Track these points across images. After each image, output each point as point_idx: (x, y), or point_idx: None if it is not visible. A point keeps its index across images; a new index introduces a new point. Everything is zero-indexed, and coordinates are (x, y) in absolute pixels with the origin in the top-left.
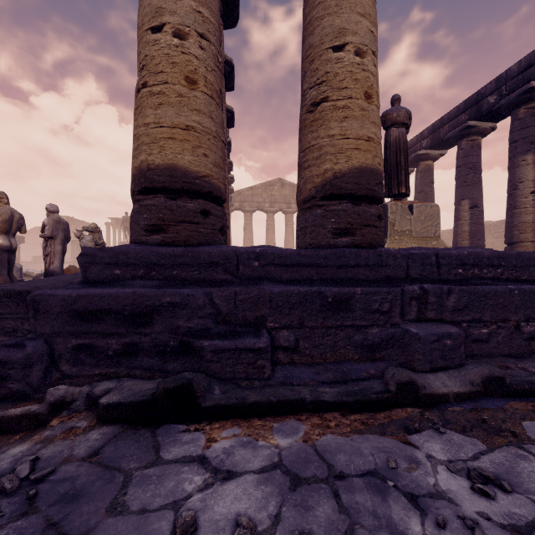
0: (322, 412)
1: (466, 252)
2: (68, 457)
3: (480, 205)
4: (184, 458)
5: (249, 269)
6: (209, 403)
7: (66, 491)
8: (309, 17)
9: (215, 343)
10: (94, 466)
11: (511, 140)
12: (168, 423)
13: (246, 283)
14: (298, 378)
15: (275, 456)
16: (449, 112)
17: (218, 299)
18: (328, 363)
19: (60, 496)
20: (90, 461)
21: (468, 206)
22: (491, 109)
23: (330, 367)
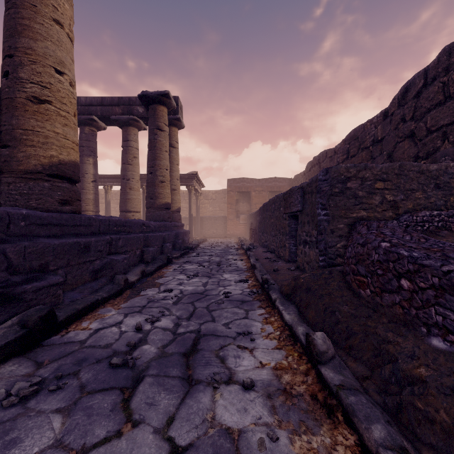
0: (106, 302)
1: (118, 219)
2: (24, 376)
3: None
4: (91, 334)
5: (17, 228)
6: (62, 317)
7: (71, 365)
8: (29, 23)
9: (34, 285)
10: (54, 362)
11: (81, 144)
12: (41, 342)
13: (20, 240)
14: (76, 297)
15: (121, 314)
16: None
17: (11, 254)
18: (79, 286)
19: (74, 366)
20: (46, 365)
21: None
22: None
23: (82, 288)
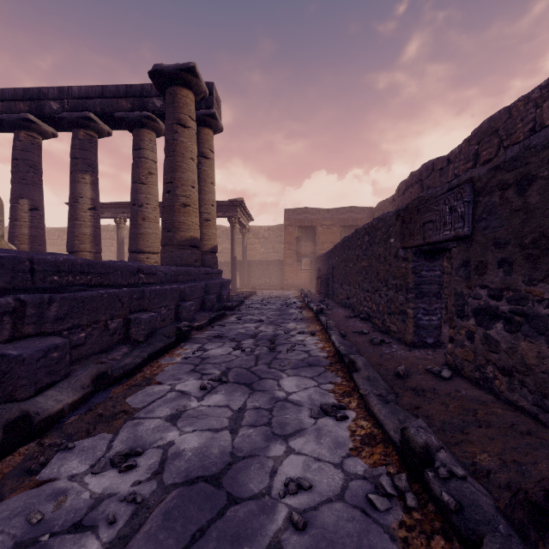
0: None
1: (63, 259)
2: None
3: (41, 208)
4: None
5: None
6: None
7: None
8: None
9: None
10: None
11: (73, 155)
12: None
13: None
14: None
15: None
16: (3, 89)
17: None
18: None
19: None
20: None
21: (28, 206)
22: (55, 116)
23: None
